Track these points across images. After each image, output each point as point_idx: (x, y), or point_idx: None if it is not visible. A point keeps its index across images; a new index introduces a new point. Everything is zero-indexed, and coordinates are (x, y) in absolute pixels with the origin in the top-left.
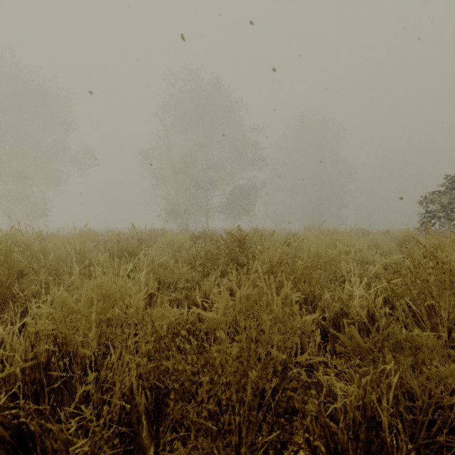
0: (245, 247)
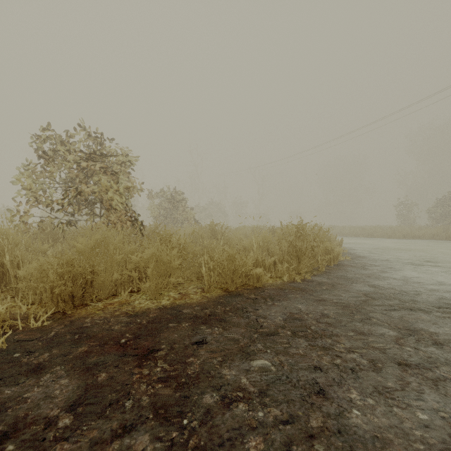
0: None
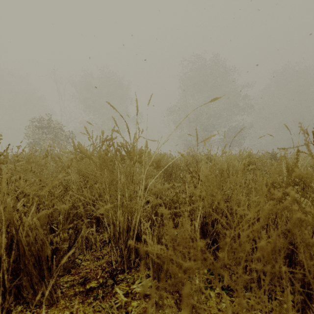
0: (275, 158)
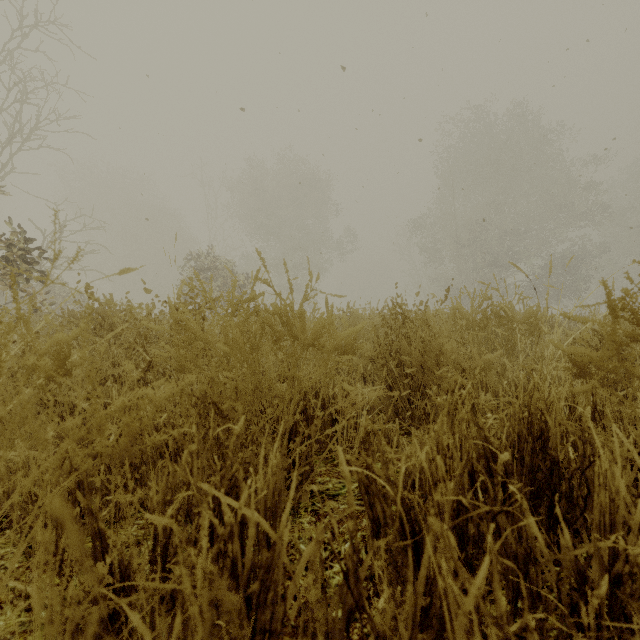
0: None
